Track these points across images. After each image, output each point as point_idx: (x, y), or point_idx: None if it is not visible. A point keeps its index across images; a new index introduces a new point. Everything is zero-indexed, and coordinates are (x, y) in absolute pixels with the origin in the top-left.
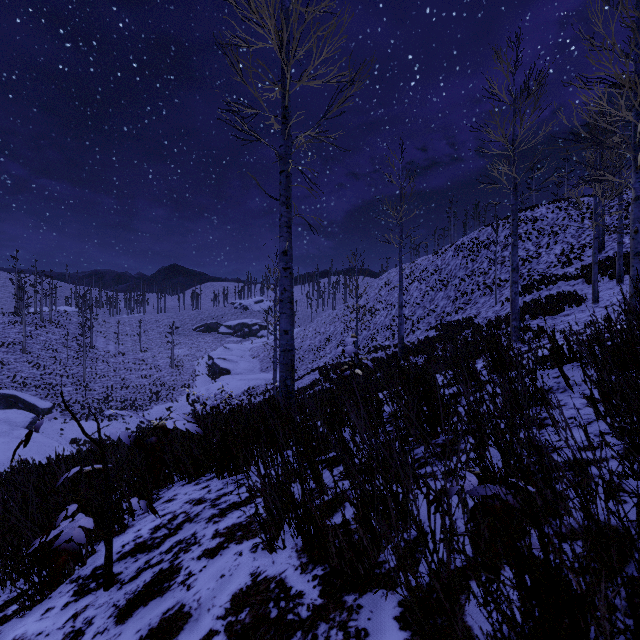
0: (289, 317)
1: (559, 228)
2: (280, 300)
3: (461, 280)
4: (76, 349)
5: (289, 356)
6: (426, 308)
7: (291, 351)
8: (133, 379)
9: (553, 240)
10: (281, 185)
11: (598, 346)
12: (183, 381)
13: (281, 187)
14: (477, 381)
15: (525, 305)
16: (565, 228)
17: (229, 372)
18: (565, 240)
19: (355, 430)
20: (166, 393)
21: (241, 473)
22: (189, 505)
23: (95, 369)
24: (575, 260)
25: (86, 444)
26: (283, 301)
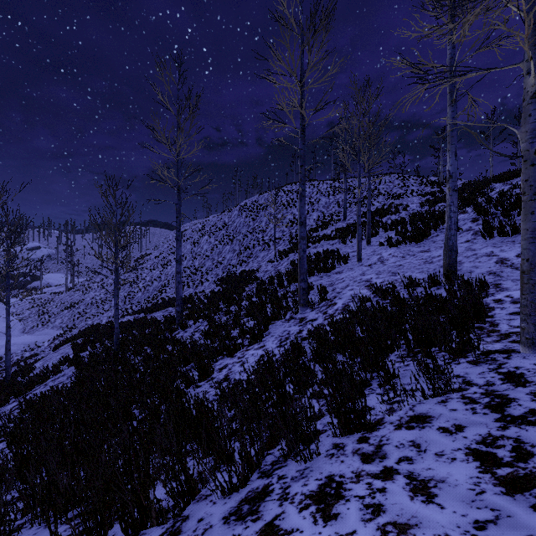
0: None
1: (315, 200)
2: None
3: (244, 236)
4: None
5: None
6: (215, 260)
7: None
8: None
9: (311, 208)
10: None
11: None
12: None
13: None
14: None
15: None
16: (318, 200)
17: None
18: (319, 209)
19: None
20: None
21: None
22: None
23: None
24: (328, 225)
25: None
26: None
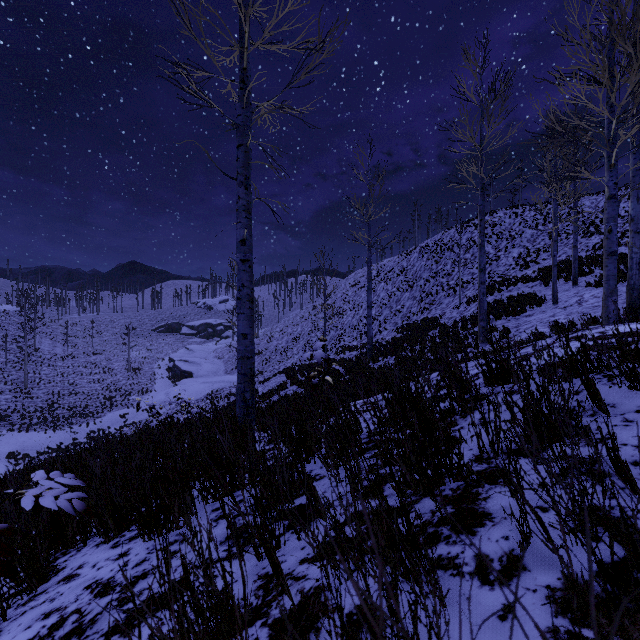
0: (248, 318)
1: (516, 233)
2: (237, 298)
3: (426, 281)
4: (16, 352)
5: (248, 364)
6: (393, 308)
7: (251, 358)
8: (84, 384)
9: (511, 244)
10: (239, 161)
11: (636, 357)
12: (141, 385)
13: (239, 164)
14: (492, 405)
15: (488, 306)
16: (521, 233)
17: (191, 375)
18: (522, 244)
19: (328, 463)
20: (121, 398)
21: (176, 530)
22: (89, 595)
23: (39, 374)
24: (531, 263)
25: (26, 458)
26: (241, 299)
